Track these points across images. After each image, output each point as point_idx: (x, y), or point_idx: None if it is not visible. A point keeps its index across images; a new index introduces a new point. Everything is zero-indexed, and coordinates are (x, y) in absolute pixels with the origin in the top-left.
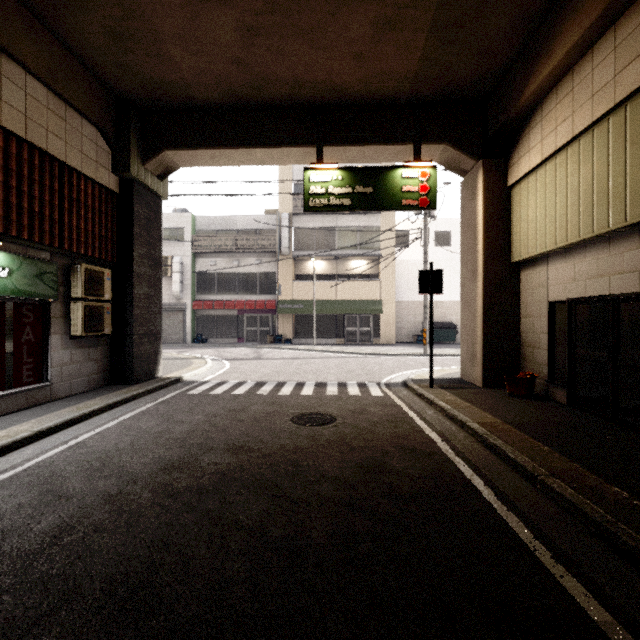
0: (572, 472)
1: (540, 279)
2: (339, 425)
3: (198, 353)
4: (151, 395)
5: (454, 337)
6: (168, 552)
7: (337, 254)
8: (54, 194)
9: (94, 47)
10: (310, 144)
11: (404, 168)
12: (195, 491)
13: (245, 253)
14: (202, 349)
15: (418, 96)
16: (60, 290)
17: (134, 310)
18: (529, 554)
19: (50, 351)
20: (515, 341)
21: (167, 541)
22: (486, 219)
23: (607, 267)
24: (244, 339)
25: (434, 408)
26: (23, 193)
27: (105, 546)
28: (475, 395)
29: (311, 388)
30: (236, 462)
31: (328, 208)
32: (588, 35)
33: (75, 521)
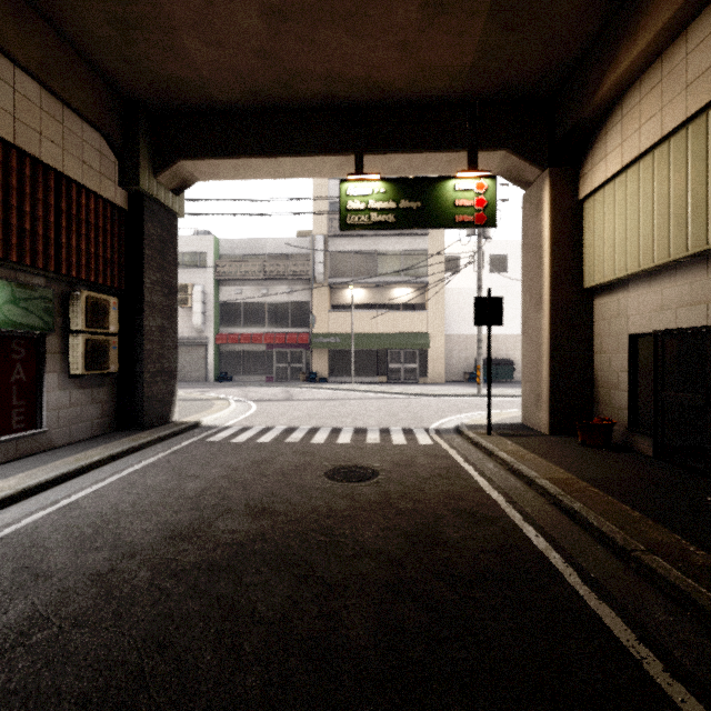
0: (673, 546)
1: (618, 308)
2: (382, 481)
3: (221, 393)
4: (163, 443)
5: (511, 375)
6: (163, 657)
7: (378, 281)
8: (49, 209)
9: (95, 38)
10: (348, 152)
11: (457, 179)
12: (204, 569)
13: (275, 280)
14: (226, 388)
15: (474, 95)
16: (57, 321)
17: (145, 344)
18: (634, 664)
19: (45, 392)
20: (588, 381)
21: (163, 641)
22: (553, 238)
23: (704, 293)
24: (274, 377)
25: (494, 460)
26: (11, 207)
27: (83, 647)
28: (541, 444)
29: (349, 435)
30: (257, 529)
31: (368, 226)
32: (683, 13)
33: (51, 610)
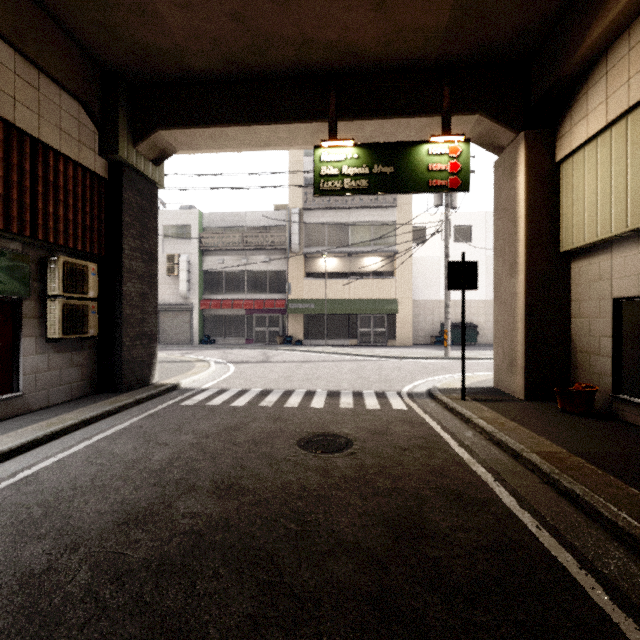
0: None
1: (600, 271)
2: (357, 452)
3: (203, 355)
4: (140, 406)
5: (475, 338)
6: None
7: (350, 251)
8: (24, 174)
9: (70, 3)
10: (321, 118)
11: (431, 143)
12: (154, 568)
13: (254, 250)
14: (209, 350)
15: (448, 58)
16: (34, 286)
17: (124, 309)
18: None
19: (21, 356)
20: (564, 345)
21: None
22: (529, 201)
23: None
24: (253, 340)
25: (472, 428)
26: None
27: None
28: (519, 411)
29: (322, 398)
30: (221, 513)
31: (342, 191)
32: None
33: None
